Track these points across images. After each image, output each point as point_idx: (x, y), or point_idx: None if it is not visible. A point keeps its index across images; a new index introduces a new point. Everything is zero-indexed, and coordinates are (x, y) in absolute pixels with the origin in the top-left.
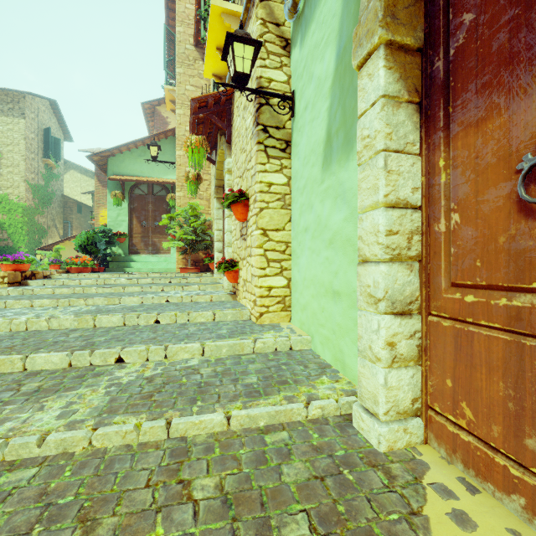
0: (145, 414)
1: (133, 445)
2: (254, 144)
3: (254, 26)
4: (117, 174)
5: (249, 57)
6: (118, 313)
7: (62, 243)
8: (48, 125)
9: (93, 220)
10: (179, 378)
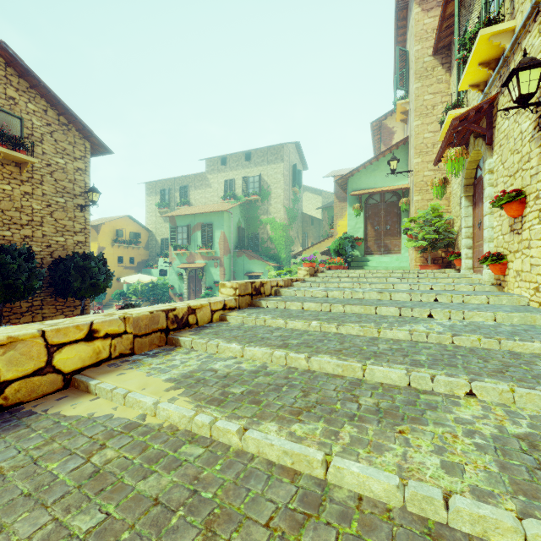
0: (480, 335)
1: (478, 347)
2: (534, 147)
3: (534, 40)
4: (355, 190)
5: (536, 77)
6: (405, 292)
7: (308, 249)
8: (294, 162)
9: (331, 230)
10: (487, 328)
